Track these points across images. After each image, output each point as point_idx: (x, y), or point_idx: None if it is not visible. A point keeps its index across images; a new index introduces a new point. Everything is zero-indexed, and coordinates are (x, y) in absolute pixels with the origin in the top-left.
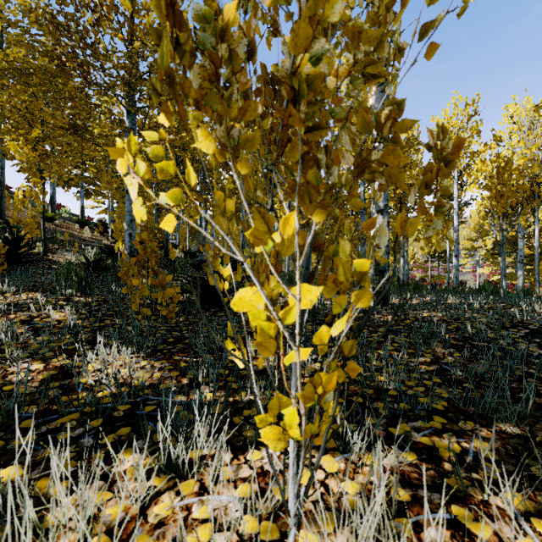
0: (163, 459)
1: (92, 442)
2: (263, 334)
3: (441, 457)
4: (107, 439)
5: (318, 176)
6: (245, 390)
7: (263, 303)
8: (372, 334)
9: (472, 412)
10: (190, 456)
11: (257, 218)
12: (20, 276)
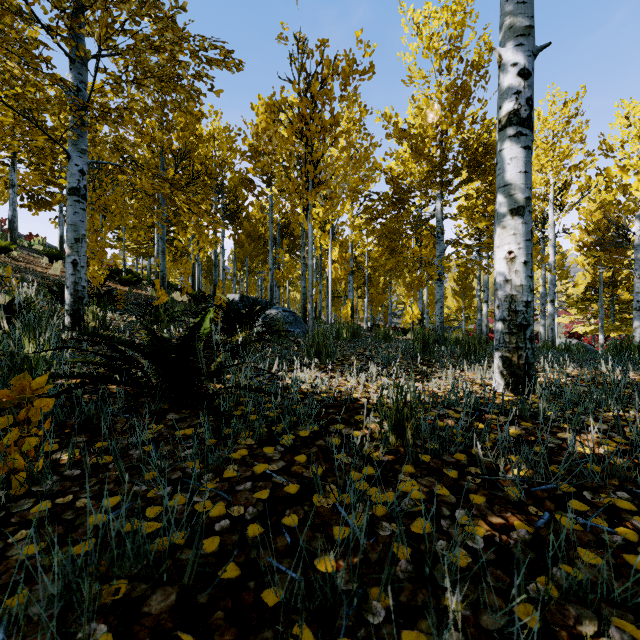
0: None
1: None
2: None
3: None
4: None
5: None
6: None
7: None
8: (612, 524)
9: None
10: None
11: None
12: None
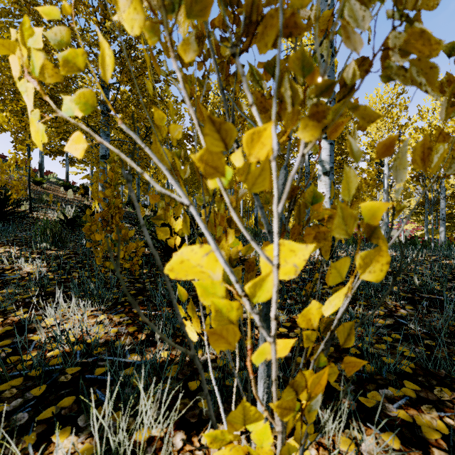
0: (99, 452)
1: (29, 417)
2: (220, 319)
3: (427, 440)
4: (46, 414)
5: (310, 65)
6: (201, 350)
7: (220, 270)
8: (323, 285)
9: (444, 375)
10: (137, 438)
11: (209, 132)
12: (2, 231)
